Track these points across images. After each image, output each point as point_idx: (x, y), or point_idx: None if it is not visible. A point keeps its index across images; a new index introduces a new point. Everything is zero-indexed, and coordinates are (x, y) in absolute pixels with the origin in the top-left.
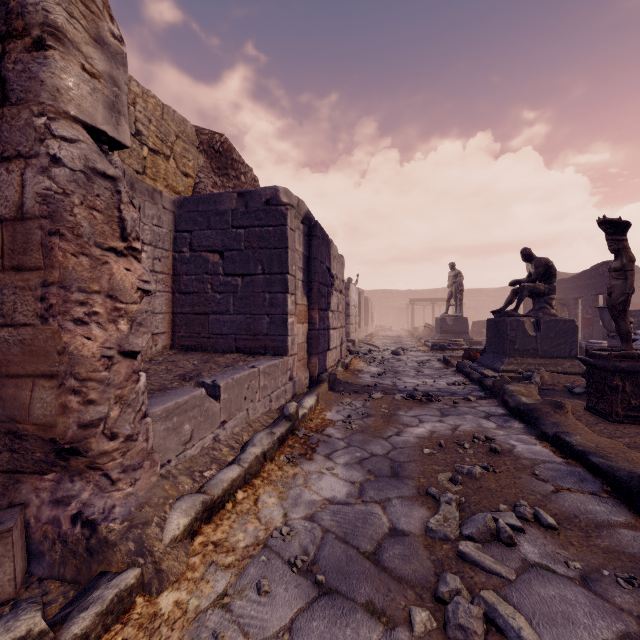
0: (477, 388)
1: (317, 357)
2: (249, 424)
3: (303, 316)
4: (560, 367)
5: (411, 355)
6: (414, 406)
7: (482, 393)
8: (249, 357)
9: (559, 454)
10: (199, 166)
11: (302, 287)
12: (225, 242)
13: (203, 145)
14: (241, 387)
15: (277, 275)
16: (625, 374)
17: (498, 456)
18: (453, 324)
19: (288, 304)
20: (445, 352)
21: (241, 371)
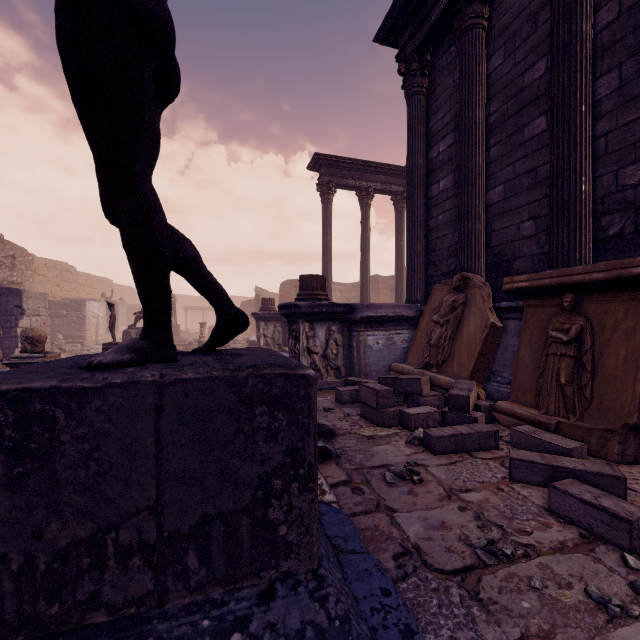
0: None
1: (2, 350)
2: None
3: None
4: None
5: None
6: None
7: None
8: None
9: None
10: None
11: None
12: None
13: None
14: None
15: None
16: (107, 349)
17: None
18: None
19: None
20: None
21: None
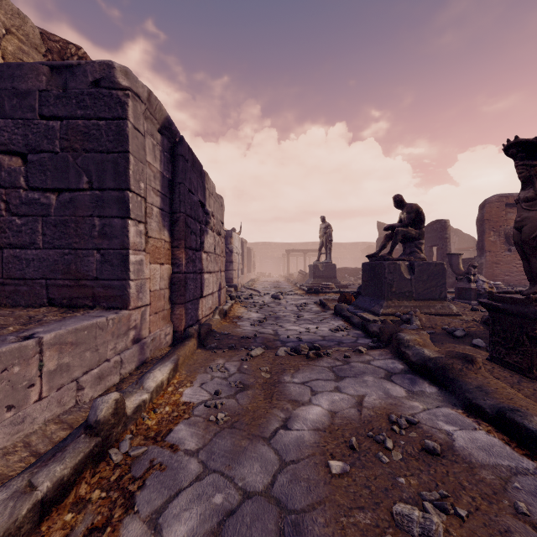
0: (361, 334)
1: (183, 307)
2: None
3: (162, 255)
4: (433, 309)
5: (289, 299)
6: (301, 365)
7: (368, 340)
8: (57, 314)
9: (519, 449)
10: None
11: (160, 217)
12: (29, 139)
13: (52, 54)
14: None
15: (112, 191)
16: None
17: (441, 463)
18: (324, 270)
19: (130, 234)
20: (319, 295)
21: None
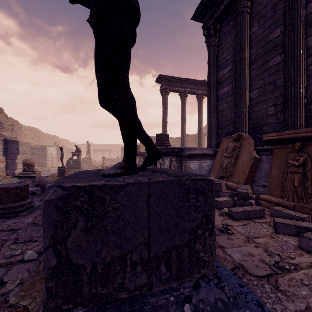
0: None
1: (9, 170)
2: None
3: (4, 161)
4: (76, 170)
5: None
6: None
7: None
8: None
9: None
10: None
11: (3, 155)
12: None
13: None
14: None
15: None
16: (59, 170)
17: None
18: (87, 160)
19: None
20: None
21: None
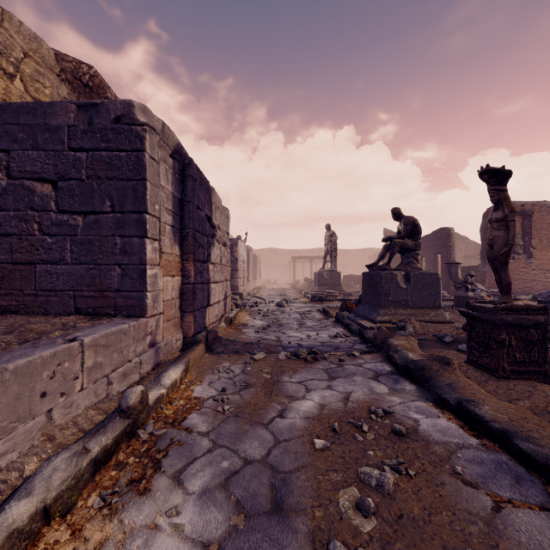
0: (358, 340)
1: (192, 315)
2: (49, 436)
3: (174, 268)
4: (427, 316)
5: (294, 306)
6: (299, 367)
7: (364, 346)
8: (86, 321)
9: (469, 431)
10: (60, 97)
11: (172, 233)
12: (59, 168)
13: (66, 73)
14: (31, 379)
15: (132, 214)
16: (510, 327)
17: (404, 441)
18: (329, 278)
19: (147, 251)
20: (323, 303)
21: (39, 350)
